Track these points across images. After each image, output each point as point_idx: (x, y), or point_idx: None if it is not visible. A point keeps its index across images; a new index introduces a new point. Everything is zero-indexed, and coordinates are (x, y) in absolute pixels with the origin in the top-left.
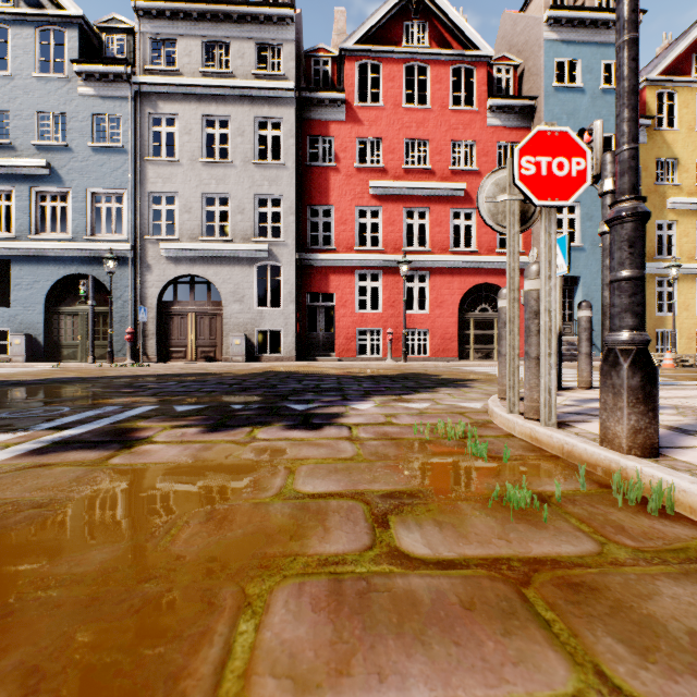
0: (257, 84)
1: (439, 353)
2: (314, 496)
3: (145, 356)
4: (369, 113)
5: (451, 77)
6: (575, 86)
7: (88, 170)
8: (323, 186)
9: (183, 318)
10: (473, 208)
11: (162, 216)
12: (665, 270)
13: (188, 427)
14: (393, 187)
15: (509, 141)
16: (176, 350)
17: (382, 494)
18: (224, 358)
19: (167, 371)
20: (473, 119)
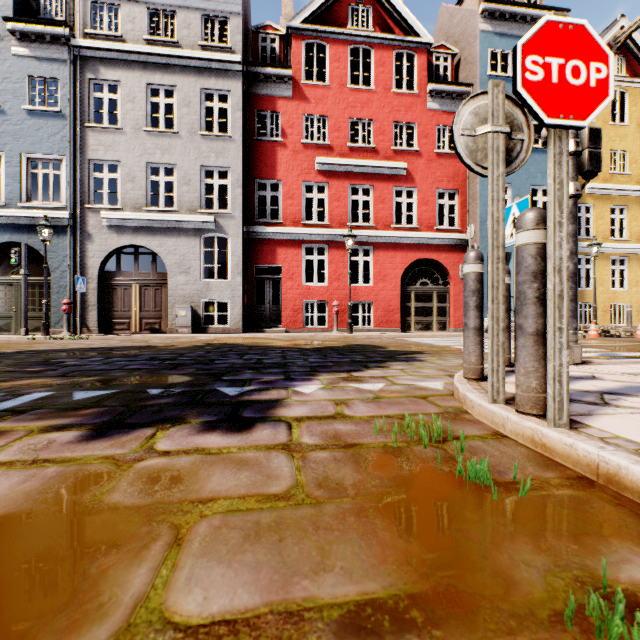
0: (203, 55)
1: (382, 324)
2: (196, 635)
3: (85, 328)
4: (316, 91)
5: (393, 61)
6: (507, 76)
7: (23, 134)
8: (271, 161)
9: (126, 289)
10: (414, 187)
11: (104, 184)
12: (584, 249)
13: (66, 429)
14: (339, 164)
15: (447, 124)
16: (119, 321)
17: (340, 620)
18: (170, 330)
19: (102, 344)
20: (414, 102)
